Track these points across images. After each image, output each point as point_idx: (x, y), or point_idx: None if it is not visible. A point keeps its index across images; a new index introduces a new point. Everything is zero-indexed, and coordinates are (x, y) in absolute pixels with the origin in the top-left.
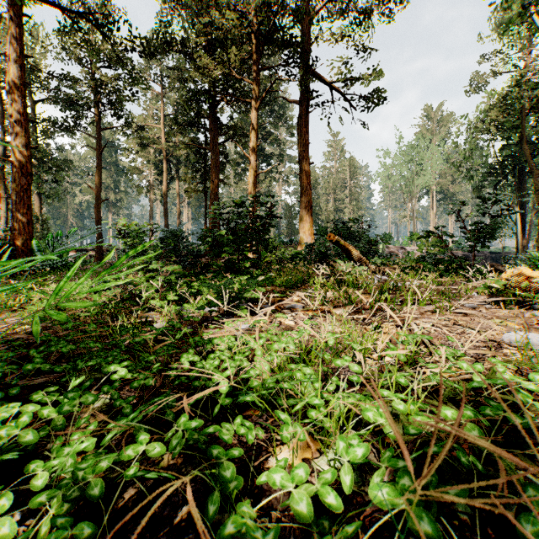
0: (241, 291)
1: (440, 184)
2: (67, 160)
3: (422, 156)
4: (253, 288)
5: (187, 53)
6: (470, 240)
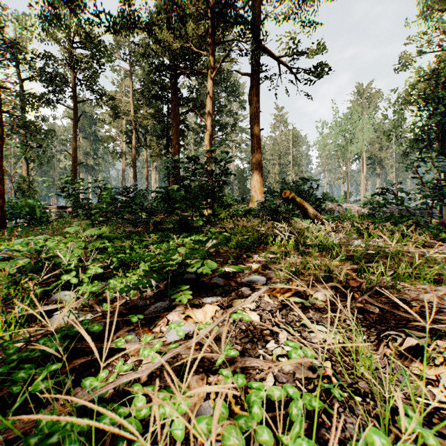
0: (184, 264)
1: (370, 151)
2: (51, 130)
3: (355, 126)
4: (199, 261)
5: (151, 32)
6: (428, 197)
